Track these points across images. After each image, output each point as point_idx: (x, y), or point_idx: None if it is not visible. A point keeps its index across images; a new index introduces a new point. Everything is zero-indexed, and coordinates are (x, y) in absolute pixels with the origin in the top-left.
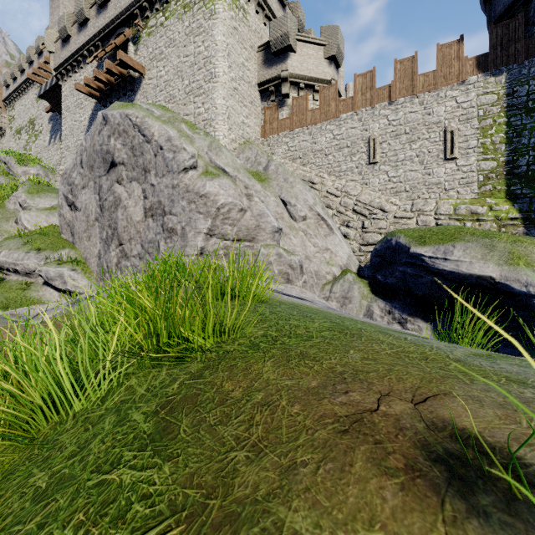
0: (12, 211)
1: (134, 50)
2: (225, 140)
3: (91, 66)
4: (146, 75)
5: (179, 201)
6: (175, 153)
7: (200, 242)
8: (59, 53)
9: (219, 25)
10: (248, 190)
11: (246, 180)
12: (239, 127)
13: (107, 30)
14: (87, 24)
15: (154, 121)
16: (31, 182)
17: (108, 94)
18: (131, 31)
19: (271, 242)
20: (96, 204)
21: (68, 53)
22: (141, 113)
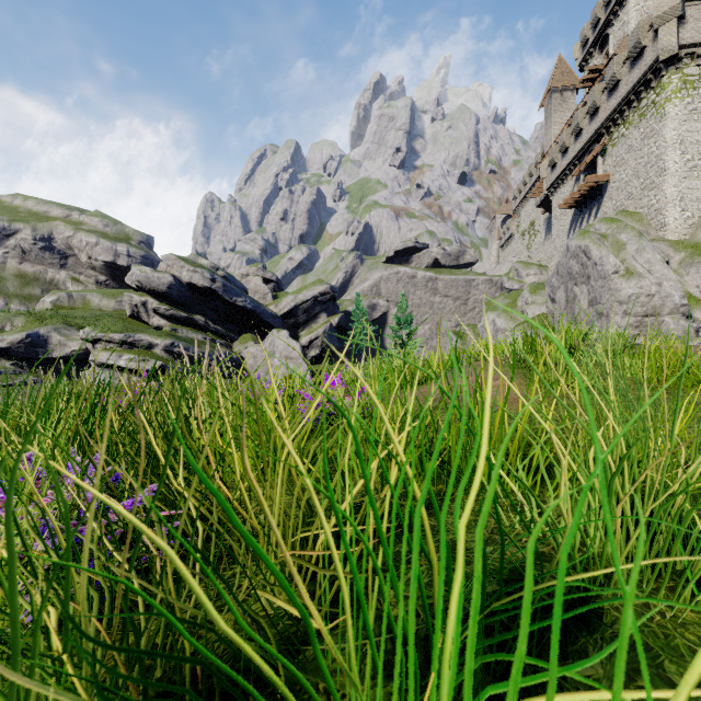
0: (520, 307)
1: (601, 161)
2: (675, 223)
3: (571, 181)
4: (610, 180)
5: (604, 295)
6: (603, 266)
7: (616, 319)
8: (549, 177)
9: (668, 124)
10: (658, 279)
11: (658, 272)
12: (699, 201)
13: (581, 152)
14: (567, 151)
15: (593, 246)
16: (530, 284)
17: (582, 203)
18: (599, 146)
19: (674, 315)
20: (564, 299)
21: (555, 176)
22: (587, 242)
